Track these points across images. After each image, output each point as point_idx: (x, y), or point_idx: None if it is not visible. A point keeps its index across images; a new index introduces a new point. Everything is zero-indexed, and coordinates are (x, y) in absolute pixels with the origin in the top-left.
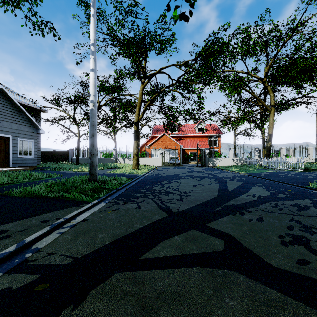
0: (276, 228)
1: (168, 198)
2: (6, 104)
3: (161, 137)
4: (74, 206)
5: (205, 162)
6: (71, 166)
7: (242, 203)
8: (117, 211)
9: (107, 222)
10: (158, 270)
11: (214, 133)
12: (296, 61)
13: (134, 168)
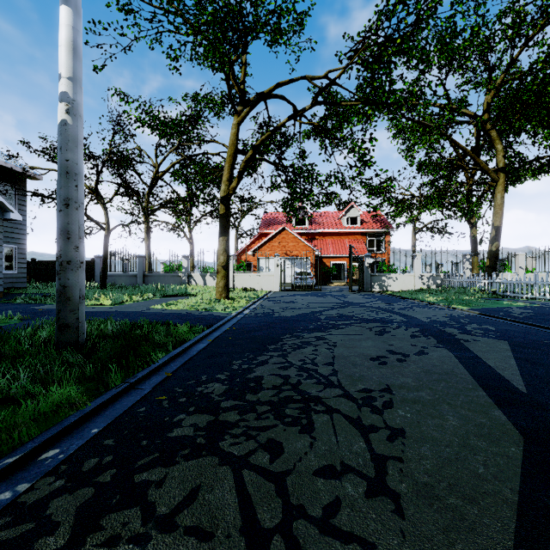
0: None
1: (317, 467)
2: None
3: (277, 234)
4: None
5: (366, 282)
6: None
7: None
8: None
9: None
10: None
11: (378, 227)
12: None
13: (219, 295)
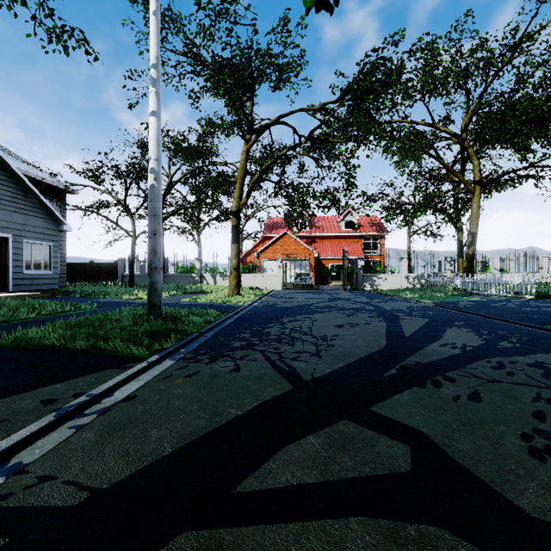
0: (511, 417)
1: (293, 351)
2: (2, 178)
3: (279, 238)
4: (113, 367)
5: (358, 282)
6: (118, 290)
7: (435, 361)
8: (194, 379)
9: (172, 402)
10: (274, 524)
11: (373, 231)
12: (520, 102)
13: (232, 292)
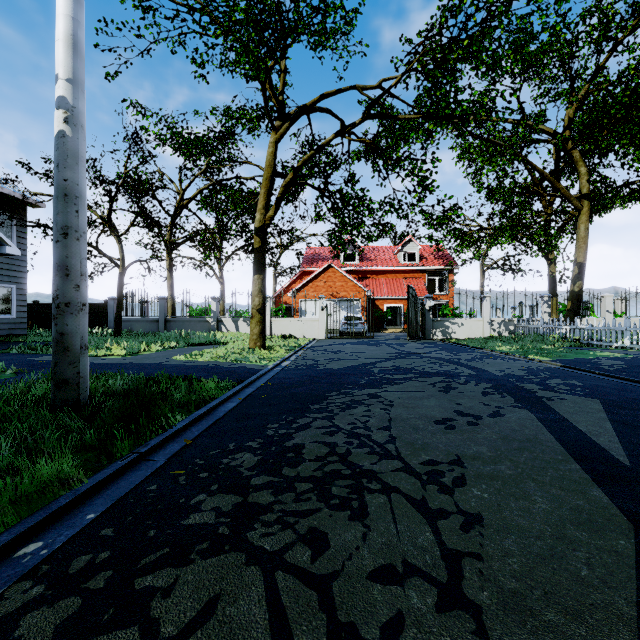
0: None
1: (372, 568)
2: None
3: (322, 272)
4: None
5: (426, 328)
6: None
7: None
8: None
9: None
10: None
11: (440, 264)
12: None
13: (254, 344)
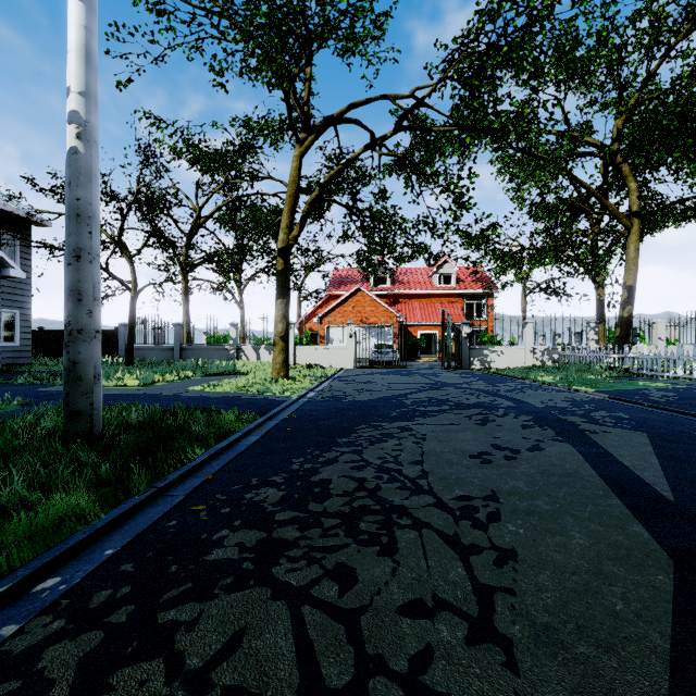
0: None
1: (402, 603)
2: None
3: (350, 296)
4: None
5: (463, 357)
6: None
7: None
8: None
9: None
10: None
11: (478, 288)
12: None
13: (277, 374)
